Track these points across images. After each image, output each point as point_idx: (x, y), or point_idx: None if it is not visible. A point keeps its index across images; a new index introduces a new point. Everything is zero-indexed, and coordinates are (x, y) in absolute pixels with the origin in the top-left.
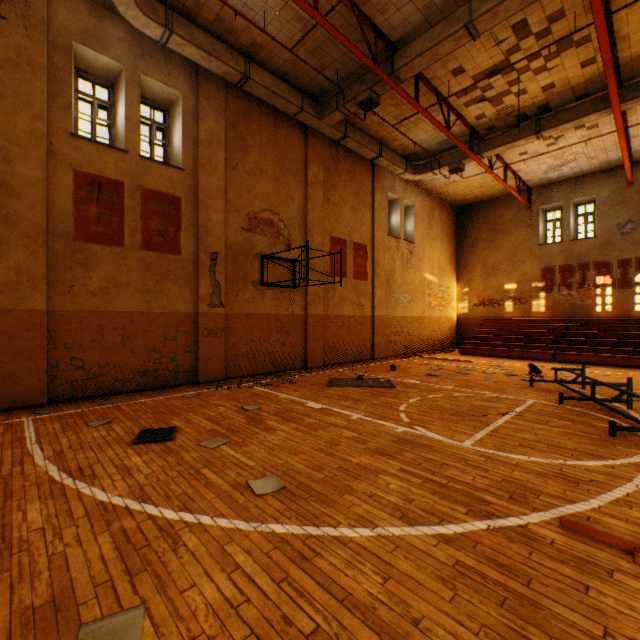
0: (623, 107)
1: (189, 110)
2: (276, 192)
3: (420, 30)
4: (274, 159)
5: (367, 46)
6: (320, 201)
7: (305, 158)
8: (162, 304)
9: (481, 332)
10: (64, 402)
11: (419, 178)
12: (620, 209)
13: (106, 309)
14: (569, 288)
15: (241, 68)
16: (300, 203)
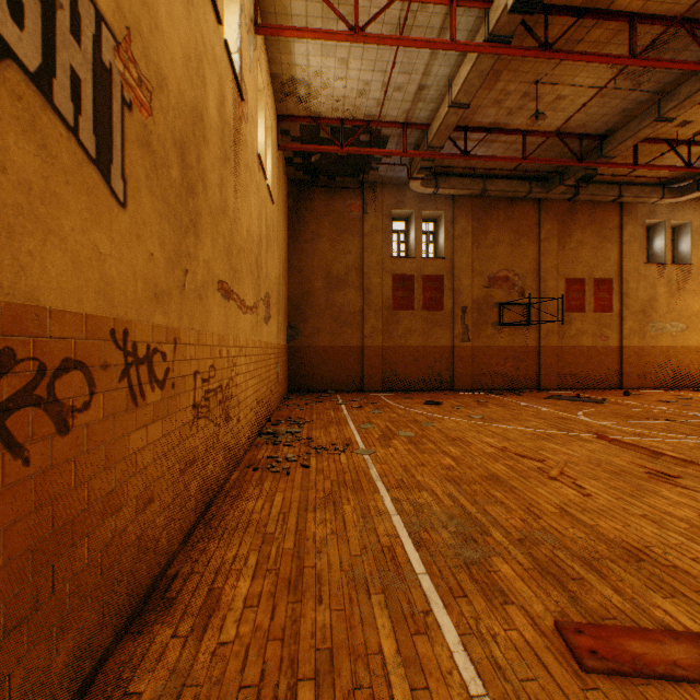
0: None
1: (448, 220)
2: (511, 254)
3: (622, 122)
4: (509, 230)
5: (571, 153)
6: (553, 251)
7: (538, 220)
8: (433, 341)
9: None
10: (388, 391)
11: (684, 199)
12: None
13: (405, 345)
14: None
15: (480, 187)
16: (533, 257)
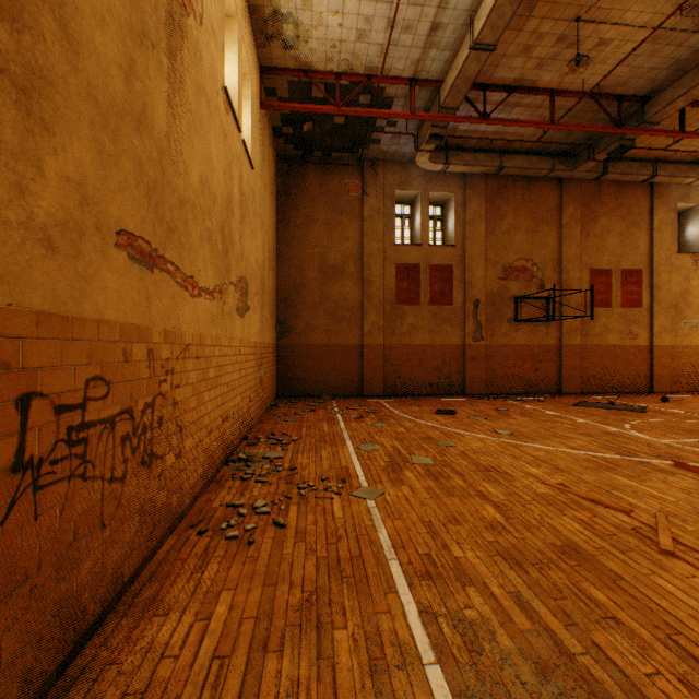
0: None
1: (458, 203)
2: (529, 242)
3: (671, 78)
4: (527, 215)
5: (607, 117)
6: (576, 238)
7: (559, 203)
8: (441, 339)
9: None
10: (391, 396)
11: None
12: None
13: (410, 343)
14: None
15: (496, 163)
16: (553, 245)
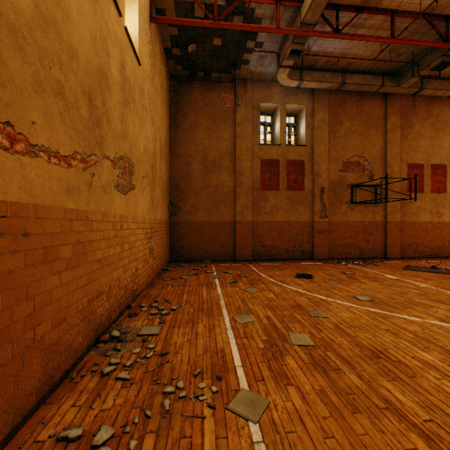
0: None
1: (308, 113)
2: (361, 143)
3: None
4: (360, 122)
5: (437, 34)
6: (397, 140)
7: (384, 114)
8: (295, 217)
9: None
10: (257, 260)
11: None
12: None
13: (272, 220)
14: None
15: (339, 80)
16: (380, 146)
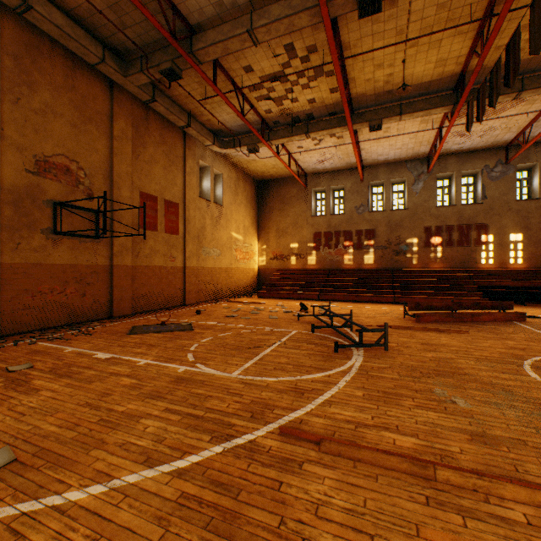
0: (355, 127)
1: None
2: (75, 139)
3: (215, 23)
4: (72, 104)
5: (165, 19)
6: (129, 156)
7: (111, 111)
8: None
9: (274, 280)
10: None
11: (225, 152)
12: (357, 196)
13: None
14: (330, 248)
15: None
16: (105, 155)
